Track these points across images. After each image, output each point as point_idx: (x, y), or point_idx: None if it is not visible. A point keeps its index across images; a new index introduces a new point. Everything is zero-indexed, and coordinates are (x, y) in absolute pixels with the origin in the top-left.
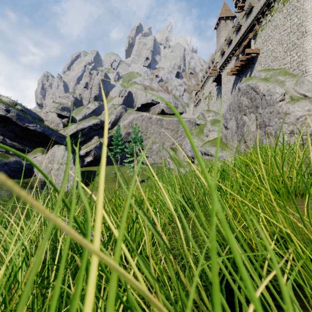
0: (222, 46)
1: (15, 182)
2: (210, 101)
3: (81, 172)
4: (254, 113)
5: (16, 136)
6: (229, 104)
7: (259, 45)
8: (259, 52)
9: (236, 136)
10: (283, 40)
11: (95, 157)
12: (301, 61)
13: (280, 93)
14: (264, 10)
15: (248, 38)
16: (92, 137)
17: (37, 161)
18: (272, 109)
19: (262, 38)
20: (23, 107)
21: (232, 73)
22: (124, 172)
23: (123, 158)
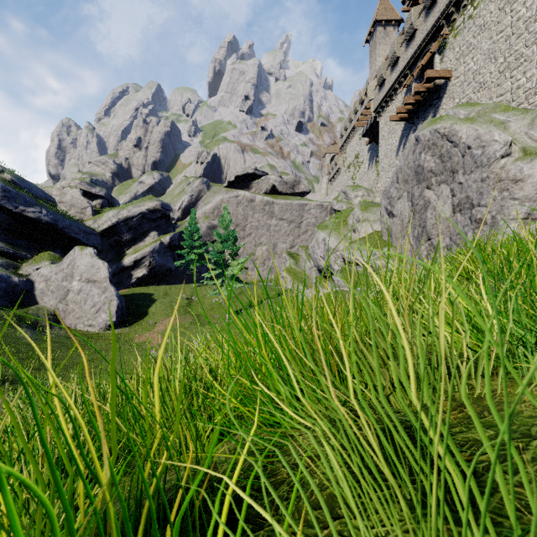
0: (380, 70)
1: None
2: (357, 171)
3: (125, 296)
4: (447, 184)
5: (2, 230)
6: (396, 170)
7: (450, 64)
8: (450, 77)
9: (411, 228)
10: (498, 50)
11: (151, 270)
12: (534, 87)
13: (502, 142)
14: None
15: (429, 52)
16: (146, 233)
17: (41, 276)
18: (487, 174)
19: (456, 50)
20: (16, 177)
21: (400, 117)
22: (204, 297)
23: (203, 272)
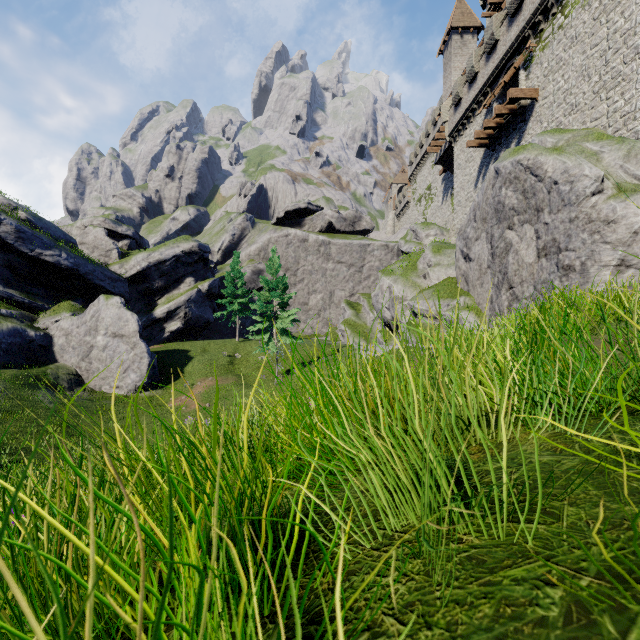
0: (455, 87)
1: (10, 374)
2: (429, 204)
3: (157, 353)
4: (531, 224)
5: (15, 277)
6: (473, 206)
7: (537, 81)
8: (537, 97)
9: (490, 274)
10: (592, 67)
11: (187, 322)
12: (633, 111)
13: (592, 177)
14: (548, 6)
15: (513, 67)
16: (181, 279)
17: (60, 329)
18: (575, 214)
19: (544, 65)
20: (31, 215)
21: (478, 143)
22: (249, 354)
23: (247, 324)
